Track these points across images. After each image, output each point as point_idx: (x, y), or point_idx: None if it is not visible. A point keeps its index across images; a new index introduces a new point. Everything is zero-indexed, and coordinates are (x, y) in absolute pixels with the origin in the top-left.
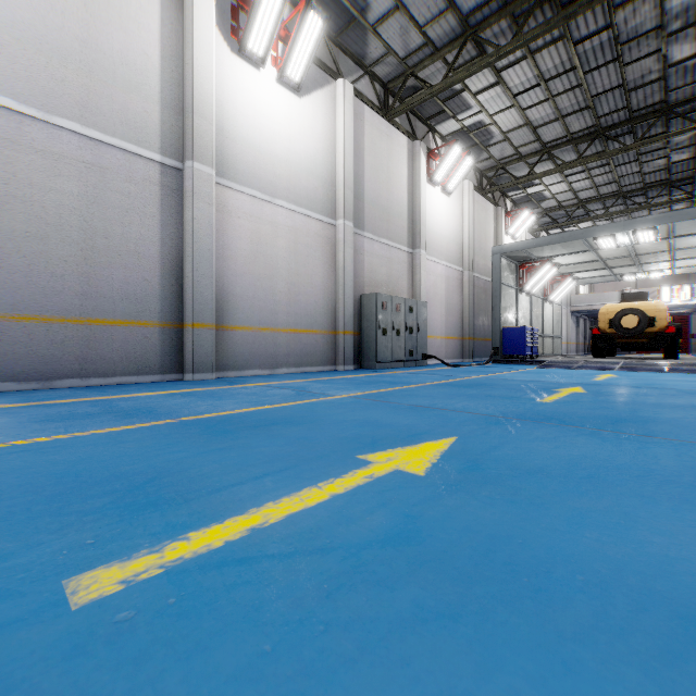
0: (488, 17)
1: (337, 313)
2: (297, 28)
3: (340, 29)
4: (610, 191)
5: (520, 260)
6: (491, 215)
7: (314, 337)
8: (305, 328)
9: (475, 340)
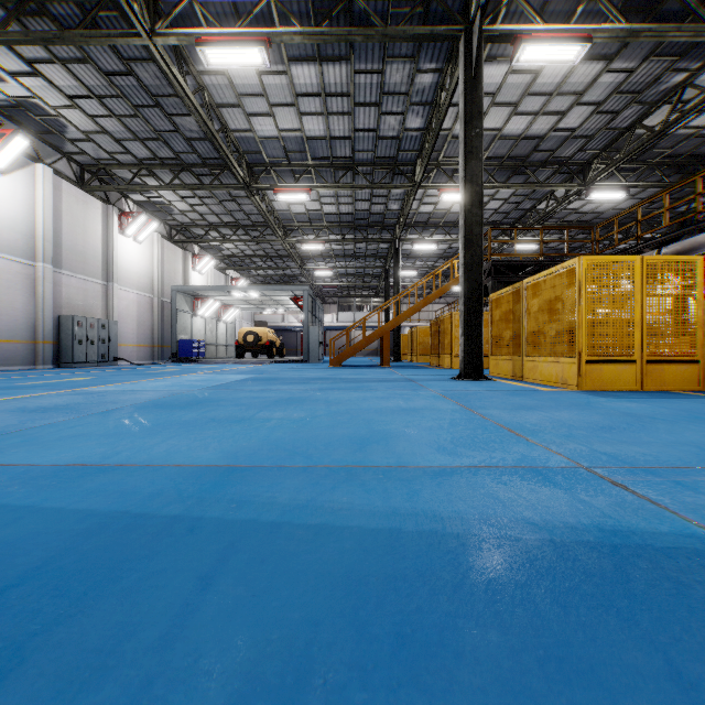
0: (155, 164)
1: (38, 328)
2: (6, 142)
3: (41, 131)
4: (262, 254)
5: (194, 295)
6: (180, 257)
7: (17, 345)
8: (8, 339)
9: (165, 347)
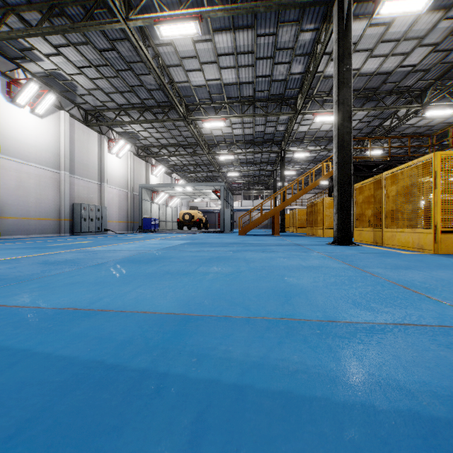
0: (129, 107)
1: (61, 211)
2: (43, 98)
3: (63, 90)
4: (194, 163)
5: (152, 190)
6: (143, 166)
7: (49, 222)
8: (44, 218)
9: (135, 223)
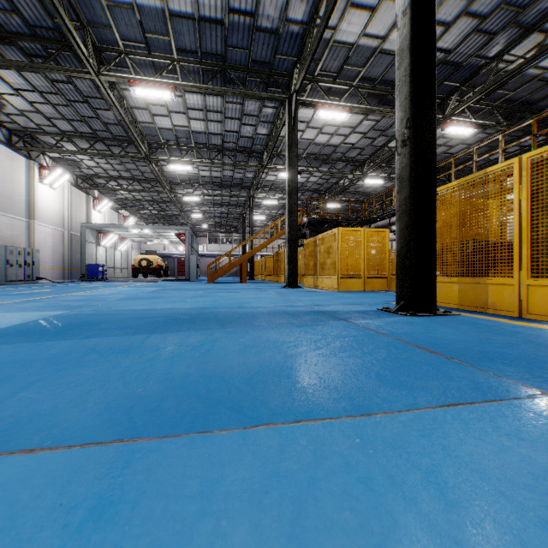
0: (74, 135)
1: None
2: None
3: None
4: (150, 199)
5: (98, 230)
6: (84, 199)
7: None
8: None
9: (73, 270)
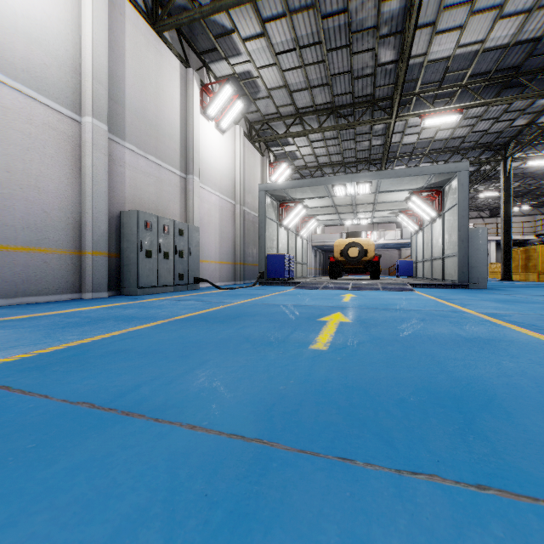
0: None
1: (83, 230)
2: None
3: None
4: (337, 160)
5: (280, 199)
6: (258, 162)
7: (43, 258)
8: (24, 245)
9: (246, 265)
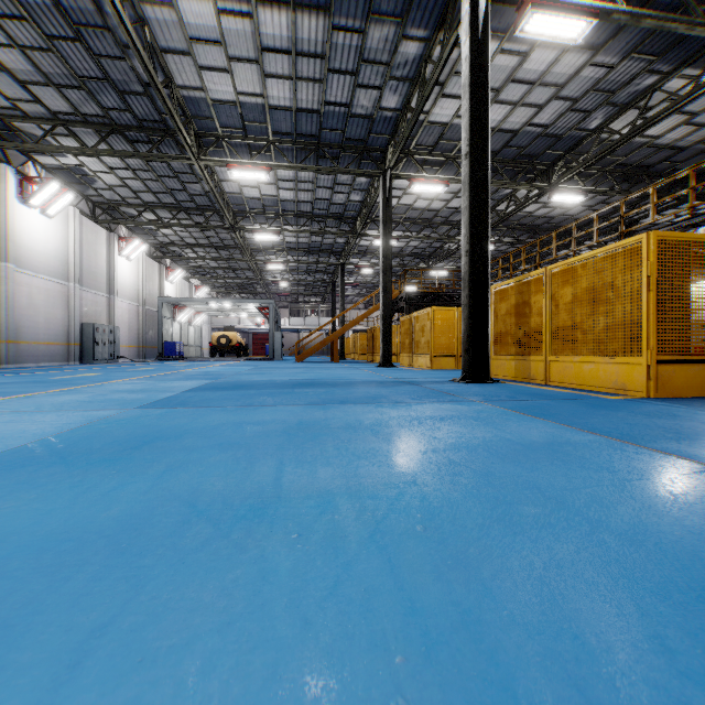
0: (157, 206)
1: (70, 334)
2: (60, 198)
3: (74, 182)
4: (226, 267)
5: (174, 304)
6: (157, 270)
7: (58, 347)
8: (53, 342)
9: (147, 348)
